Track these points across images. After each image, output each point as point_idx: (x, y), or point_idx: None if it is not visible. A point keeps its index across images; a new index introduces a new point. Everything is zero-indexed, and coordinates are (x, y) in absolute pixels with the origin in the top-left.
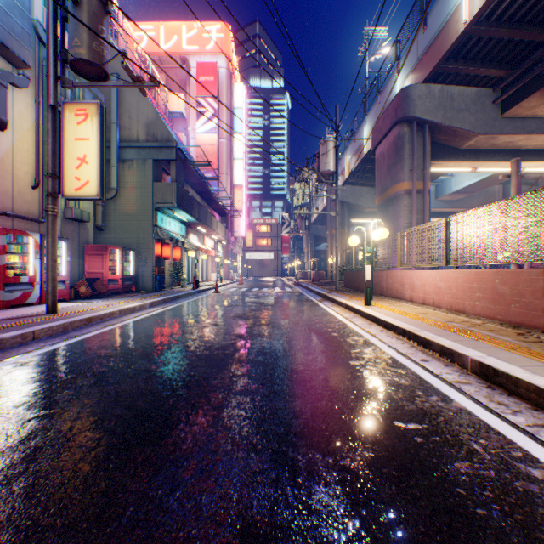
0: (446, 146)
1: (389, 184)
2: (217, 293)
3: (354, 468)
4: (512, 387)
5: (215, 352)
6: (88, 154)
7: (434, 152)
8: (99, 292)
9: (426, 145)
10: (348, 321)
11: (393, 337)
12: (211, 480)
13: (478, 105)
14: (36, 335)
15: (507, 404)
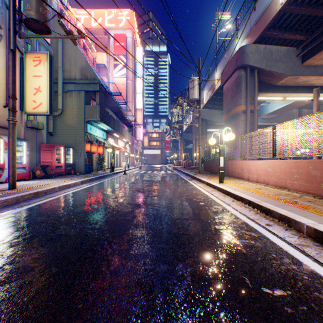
0: (267, 83)
1: (232, 106)
2: (125, 174)
3: None
4: None
5: (119, 218)
6: (41, 85)
7: (260, 87)
8: (49, 174)
9: (255, 82)
10: (209, 194)
11: (242, 206)
12: None
13: (287, 58)
14: None
15: None
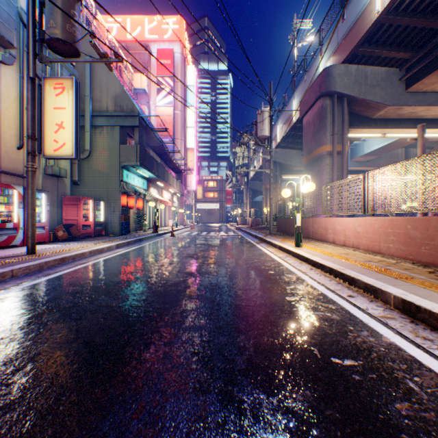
0: (361, 116)
1: (314, 146)
2: (172, 236)
3: (298, 411)
4: (434, 322)
5: (168, 288)
6: (65, 120)
7: (351, 121)
8: (74, 236)
9: (344, 115)
10: (281, 260)
11: (322, 275)
12: (157, 426)
13: (387, 82)
14: (15, 273)
15: (432, 339)
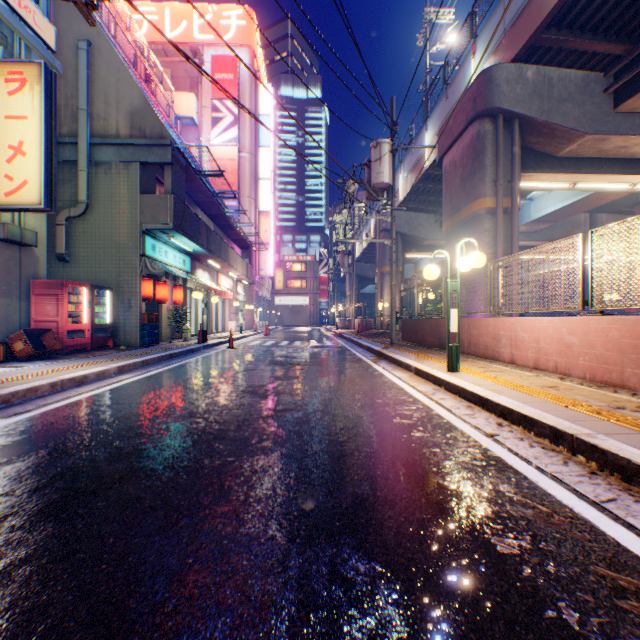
0: (538, 152)
1: (464, 201)
2: (231, 349)
3: None
4: None
5: (171, 503)
6: (26, 140)
7: (523, 160)
8: (48, 350)
9: (515, 148)
10: (429, 401)
11: (534, 444)
12: None
13: (584, 95)
14: None
15: None
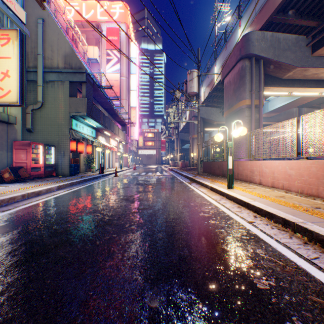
0: (273, 76)
1: (235, 101)
2: (116, 177)
3: None
4: None
5: (82, 260)
6: (10, 69)
7: (265, 80)
8: (21, 177)
9: (261, 74)
10: (218, 204)
11: (274, 227)
12: None
13: (296, 47)
14: None
15: None
